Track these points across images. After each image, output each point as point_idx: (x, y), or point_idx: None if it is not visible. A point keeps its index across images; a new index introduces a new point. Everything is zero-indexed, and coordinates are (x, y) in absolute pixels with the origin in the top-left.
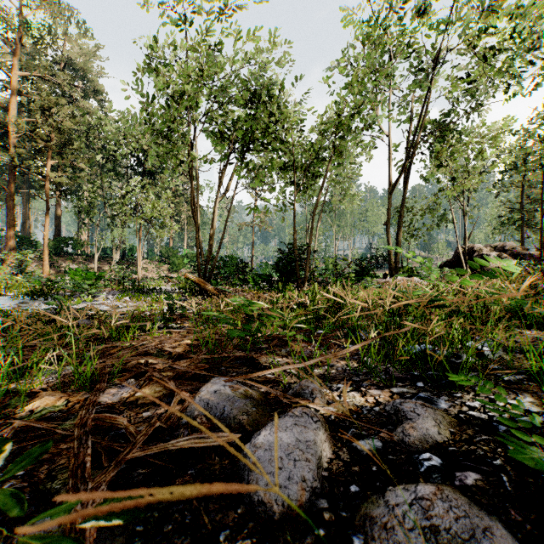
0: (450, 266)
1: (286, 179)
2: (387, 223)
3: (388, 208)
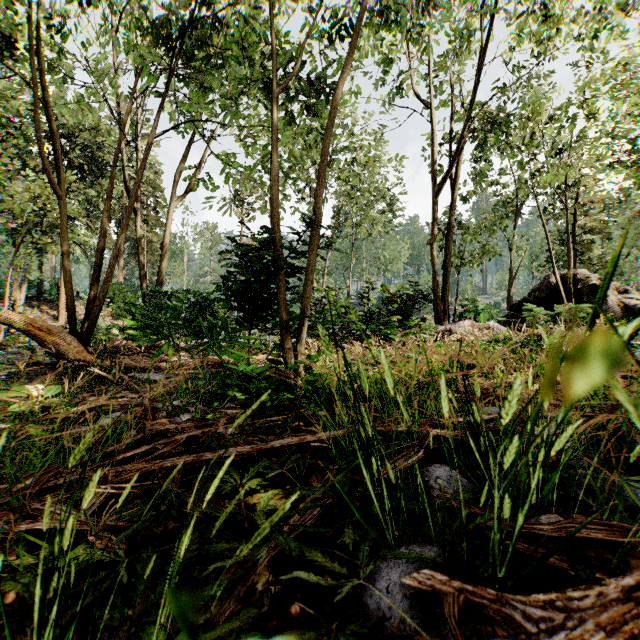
0: (538, 305)
1: (259, 81)
2: (432, 242)
3: (435, 218)
